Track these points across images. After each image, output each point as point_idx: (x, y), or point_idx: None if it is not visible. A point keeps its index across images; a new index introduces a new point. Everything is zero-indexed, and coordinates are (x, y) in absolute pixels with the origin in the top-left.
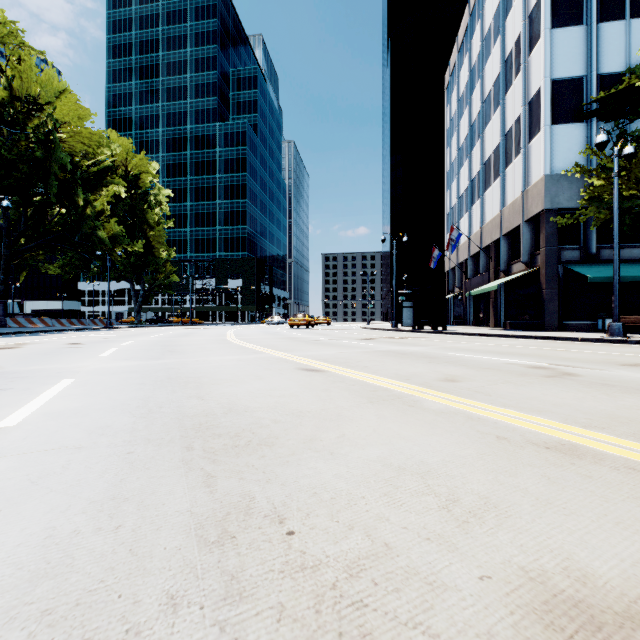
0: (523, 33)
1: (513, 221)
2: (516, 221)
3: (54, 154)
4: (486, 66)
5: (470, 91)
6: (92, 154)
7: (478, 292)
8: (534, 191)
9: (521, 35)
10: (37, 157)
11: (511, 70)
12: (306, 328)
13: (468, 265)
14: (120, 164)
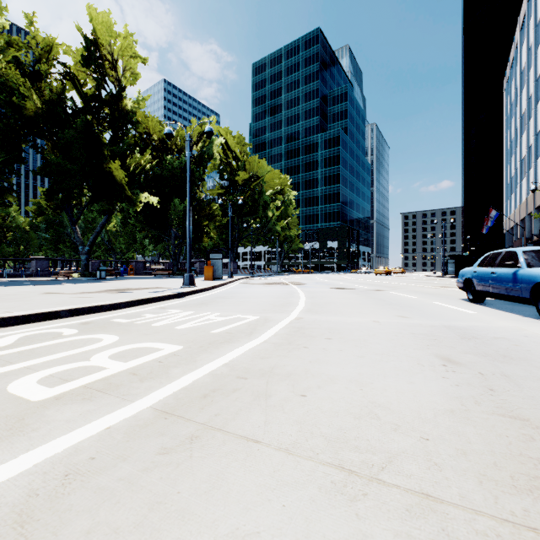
0: (534, 90)
1: (531, 207)
2: (532, 207)
3: (262, 196)
4: (522, 93)
5: (515, 104)
6: None
7: None
8: (537, 192)
9: (532, 91)
10: (255, 198)
11: (531, 107)
12: (385, 275)
13: (513, 231)
14: None
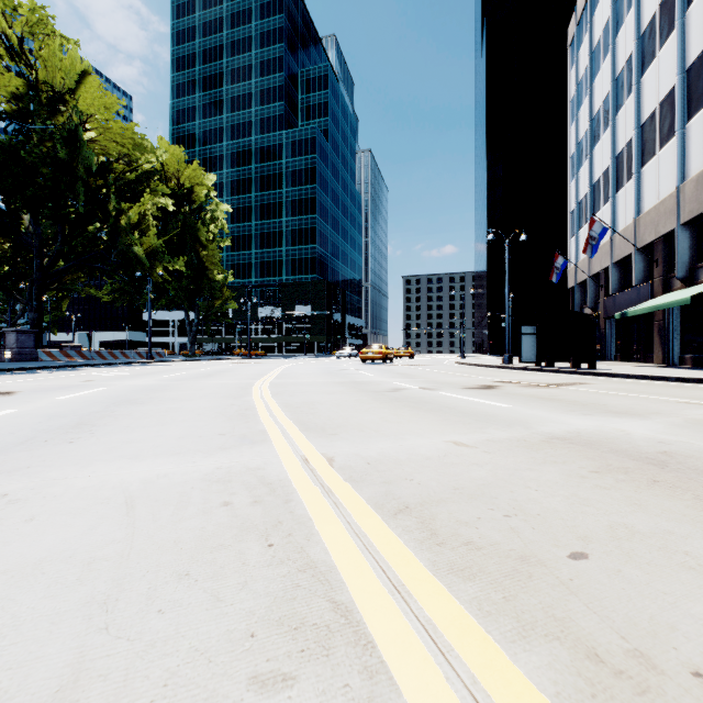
0: None
1: None
2: None
3: (79, 154)
4: None
5: (613, 31)
6: (135, 161)
7: (643, 311)
8: None
9: None
10: (60, 159)
11: None
12: (382, 363)
13: (610, 276)
14: (171, 175)
